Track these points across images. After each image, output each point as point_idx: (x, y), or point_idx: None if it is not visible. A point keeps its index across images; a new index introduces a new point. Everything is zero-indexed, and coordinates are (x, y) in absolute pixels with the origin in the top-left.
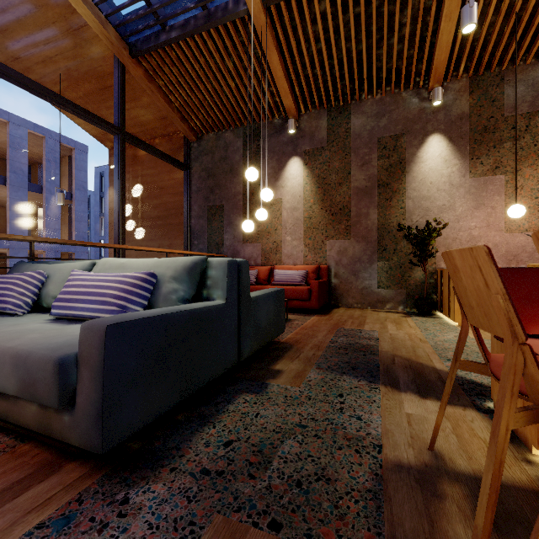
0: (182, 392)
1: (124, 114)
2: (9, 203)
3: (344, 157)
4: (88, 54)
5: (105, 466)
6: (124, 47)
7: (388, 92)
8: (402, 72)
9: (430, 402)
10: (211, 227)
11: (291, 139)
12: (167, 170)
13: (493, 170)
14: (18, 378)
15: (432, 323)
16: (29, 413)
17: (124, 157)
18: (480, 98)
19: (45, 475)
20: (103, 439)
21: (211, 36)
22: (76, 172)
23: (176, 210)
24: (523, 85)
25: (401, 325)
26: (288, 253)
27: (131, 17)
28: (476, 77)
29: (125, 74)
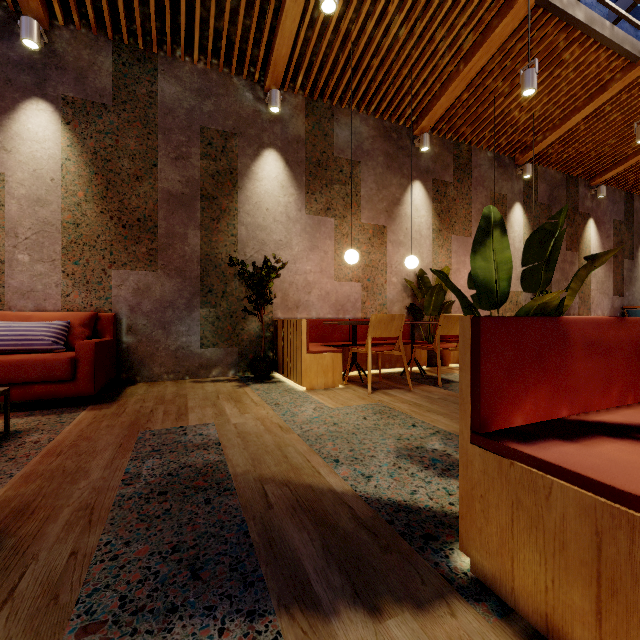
0: None
1: None
2: None
3: (147, 137)
4: None
5: None
6: None
7: (215, 66)
8: (235, 45)
9: (398, 628)
10: None
11: (31, 61)
12: None
13: (326, 211)
14: None
15: (278, 392)
16: None
17: None
18: (315, 126)
19: None
20: None
21: None
22: None
23: None
24: (348, 130)
25: (243, 403)
26: (22, 286)
27: None
28: (311, 101)
29: None
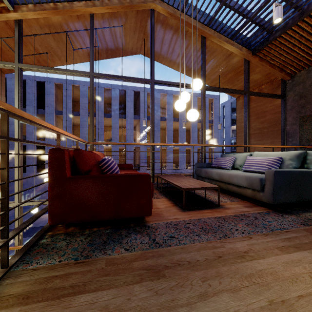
0: (297, 198)
1: (248, 84)
2: (191, 129)
3: None
4: (231, 63)
5: (272, 209)
6: (249, 53)
7: None
8: None
9: None
10: (302, 129)
11: None
12: (269, 101)
13: None
14: (247, 182)
15: None
16: (248, 192)
17: (248, 104)
18: None
19: (255, 206)
20: (273, 200)
21: (304, 20)
22: (214, 109)
23: (275, 122)
24: None
25: None
26: None
27: (254, 39)
28: None
29: (249, 64)
